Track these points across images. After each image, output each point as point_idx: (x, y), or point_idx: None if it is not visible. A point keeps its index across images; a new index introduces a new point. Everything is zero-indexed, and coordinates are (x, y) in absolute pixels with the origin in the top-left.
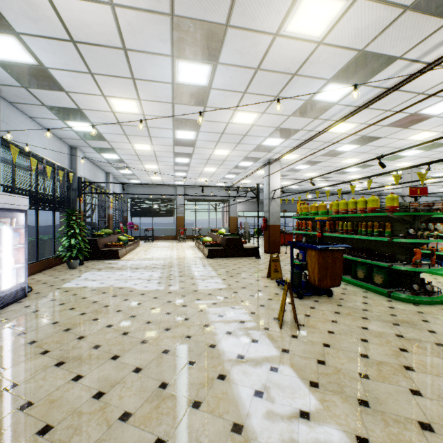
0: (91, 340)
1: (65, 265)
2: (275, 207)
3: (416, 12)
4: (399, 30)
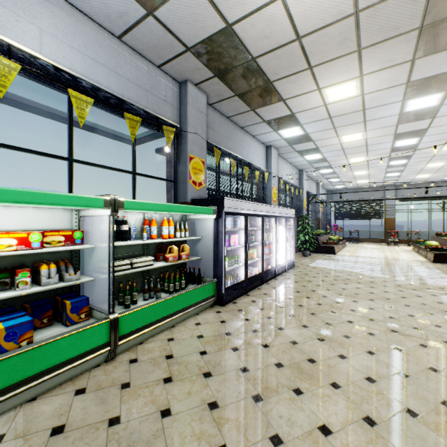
0: (350, 291)
1: (298, 254)
2: None
3: None
4: None
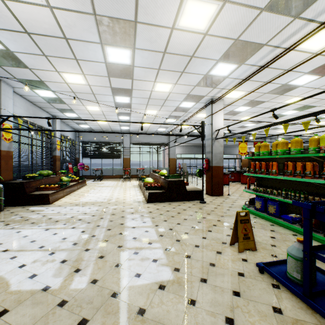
0: None
1: None
2: (218, 147)
3: None
4: None
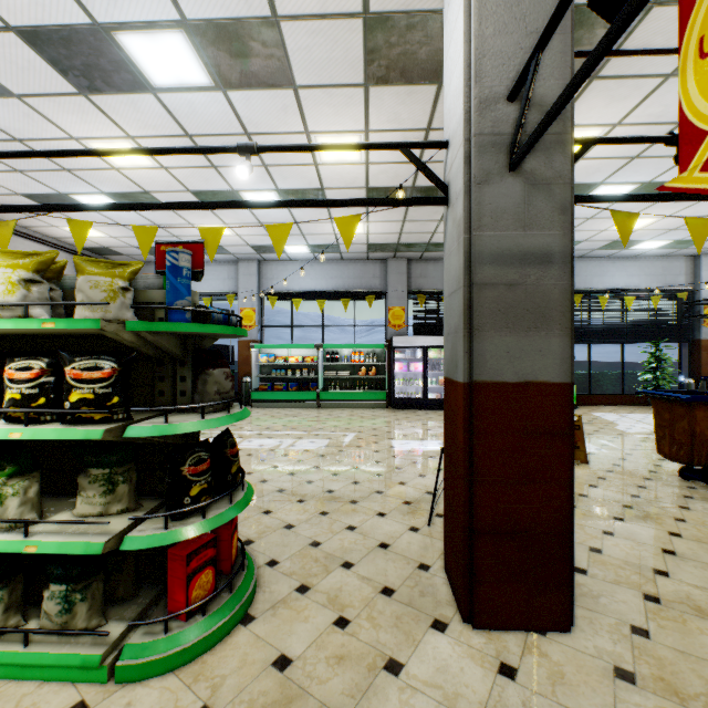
0: None
1: None
2: None
3: (605, 65)
4: (640, 59)
